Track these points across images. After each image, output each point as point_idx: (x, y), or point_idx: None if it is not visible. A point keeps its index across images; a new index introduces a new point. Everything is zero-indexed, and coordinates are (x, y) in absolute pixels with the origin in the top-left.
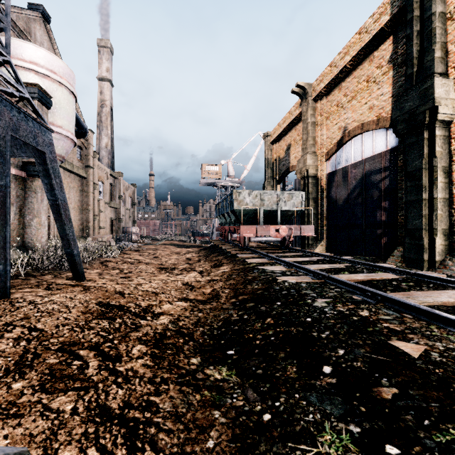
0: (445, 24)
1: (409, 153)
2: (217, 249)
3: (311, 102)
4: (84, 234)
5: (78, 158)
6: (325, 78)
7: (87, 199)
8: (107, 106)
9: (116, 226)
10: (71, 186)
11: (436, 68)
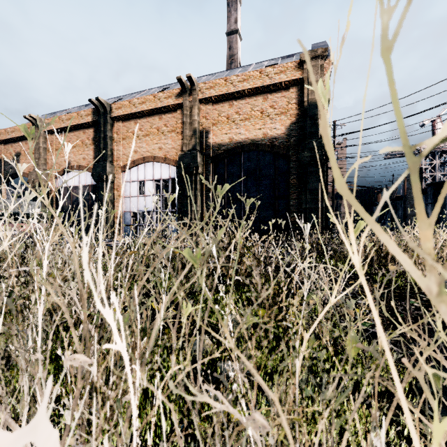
0: (112, 141)
1: (99, 191)
2: None
3: (43, 132)
4: None
5: None
6: (55, 123)
7: None
8: None
9: None
10: None
11: (108, 158)
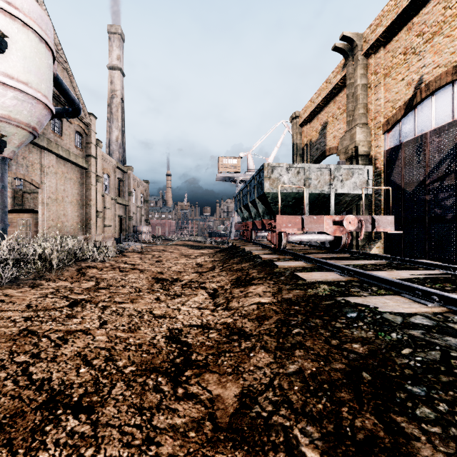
0: None
1: None
2: (237, 251)
3: (360, 57)
4: (85, 232)
5: (77, 146)
6: (385, 19)
7: (88, 193)
8: (118, 96)
9: (125, 225)
10: (67, 177)
11: None
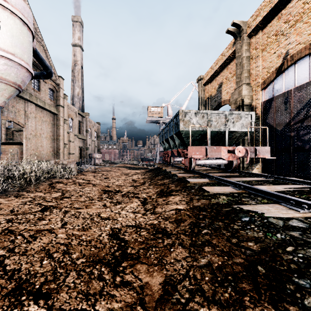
0: None
1: None
2: (161, 171)
3: (245, 38)
4: (56, 158)
5: (50, 98)
6: (262, 11)
7: (58, 131)
8: (79, 65)
9: (84, 153)
10: (43, 120)
11: None
